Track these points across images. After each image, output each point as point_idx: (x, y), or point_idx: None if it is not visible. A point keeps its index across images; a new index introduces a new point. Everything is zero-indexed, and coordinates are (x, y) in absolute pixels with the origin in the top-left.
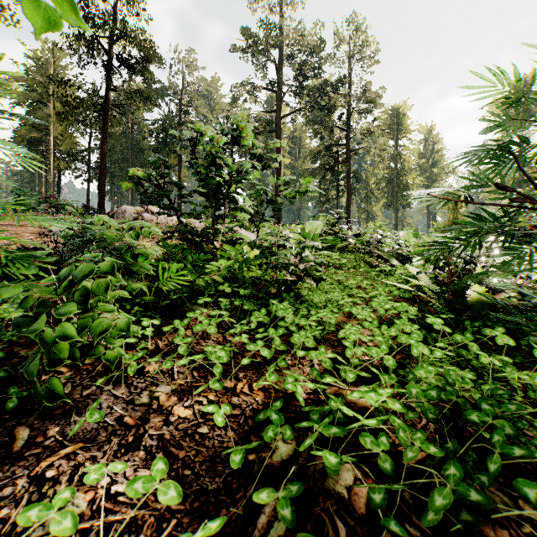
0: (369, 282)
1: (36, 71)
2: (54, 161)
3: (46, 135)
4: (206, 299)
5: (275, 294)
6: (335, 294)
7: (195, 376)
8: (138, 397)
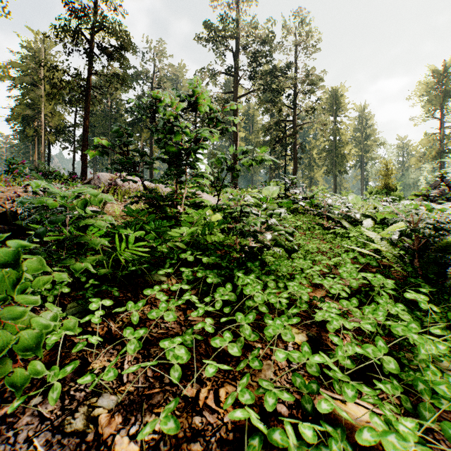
0: (328, 246)
1: (29, 59)
2: (44, 135)
3: (38, 113)
4: (167, 270)
5: (238, 260)
6: (300, 262)
7: (149, 376)
8: (70, 418)
